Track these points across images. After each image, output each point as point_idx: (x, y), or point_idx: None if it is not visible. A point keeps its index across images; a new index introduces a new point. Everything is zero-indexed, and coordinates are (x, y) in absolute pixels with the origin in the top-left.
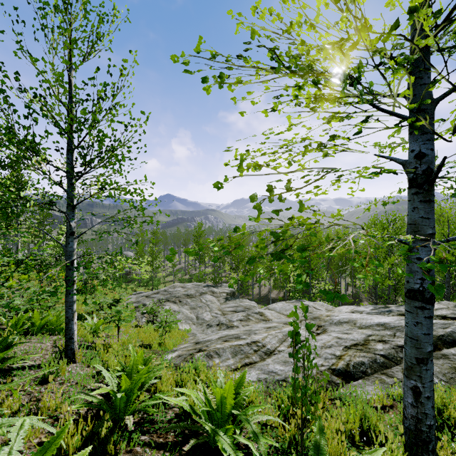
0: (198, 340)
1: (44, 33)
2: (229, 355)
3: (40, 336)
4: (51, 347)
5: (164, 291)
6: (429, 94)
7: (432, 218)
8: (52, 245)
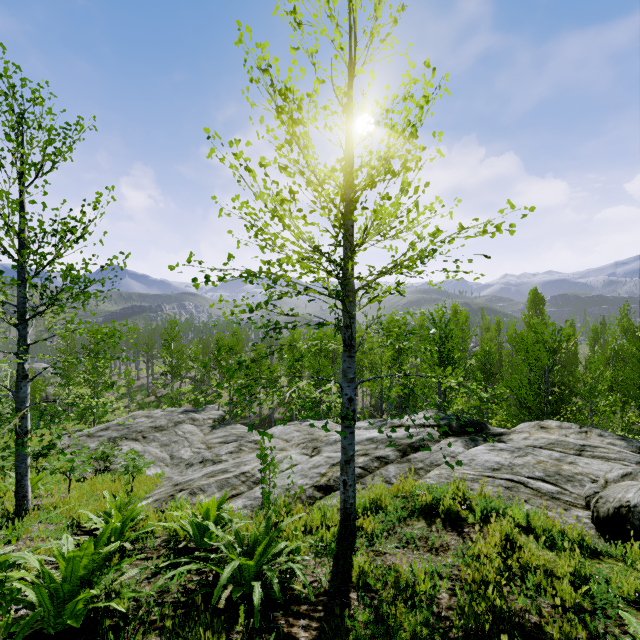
0: (177, 482)
1: (0, 163)
2: (215, 490)
3: None
4: None
5: (117, 426)
6: (352, 286)
7: (353, 368)
8: None
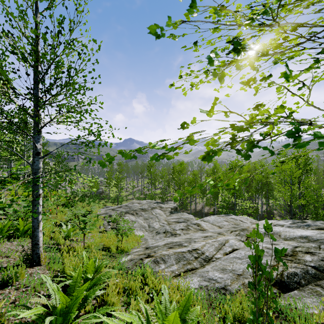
0: (148, 245)
1: None
2: (173, 262)
3: (22, 239)
4: (26, 249)
5: (125, 206)
6: None
7: None
8: (28, 166)
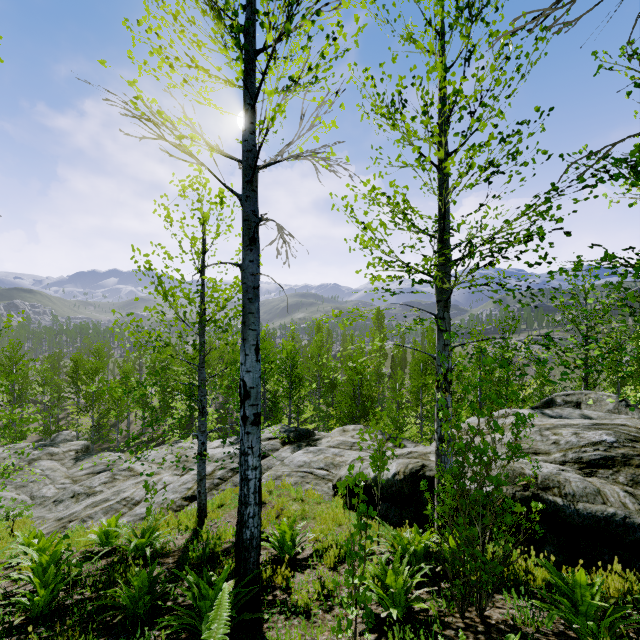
0: (59, 517)
1: None
2: (102, 515)
3: None
4: None
5: None
6: (204, 377)
7: (205, 424)
8: None
